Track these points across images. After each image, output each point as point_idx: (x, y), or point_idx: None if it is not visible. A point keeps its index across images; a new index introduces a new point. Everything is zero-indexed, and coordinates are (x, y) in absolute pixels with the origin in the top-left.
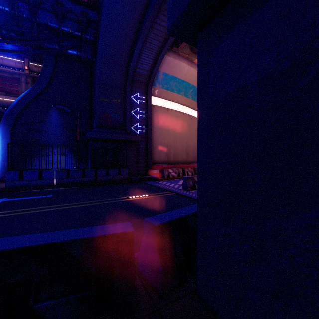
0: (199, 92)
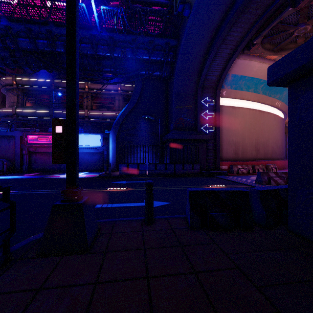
0: (289, 117)
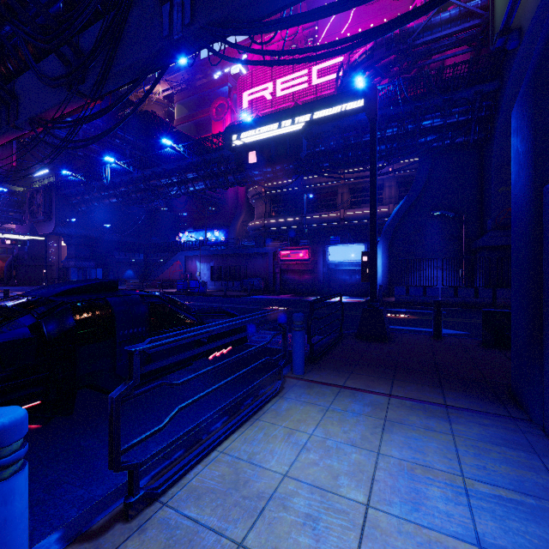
0: None
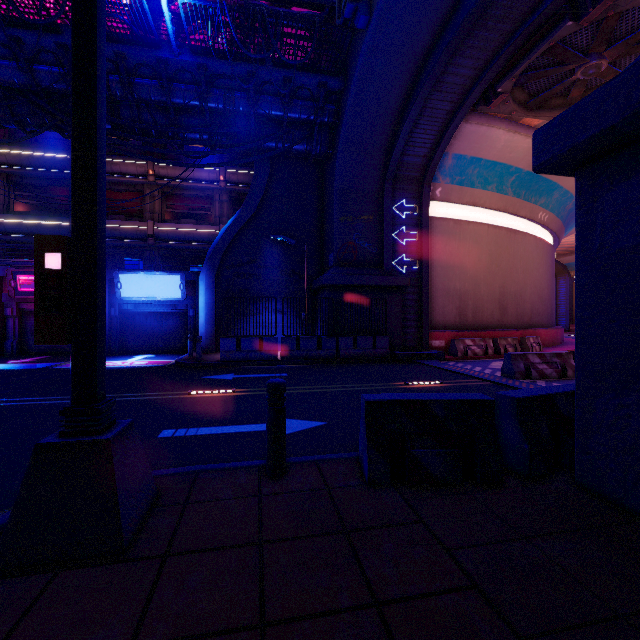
0: (579, 241)
